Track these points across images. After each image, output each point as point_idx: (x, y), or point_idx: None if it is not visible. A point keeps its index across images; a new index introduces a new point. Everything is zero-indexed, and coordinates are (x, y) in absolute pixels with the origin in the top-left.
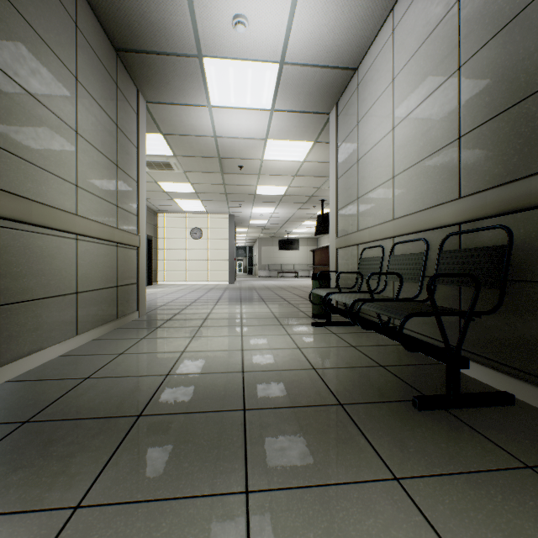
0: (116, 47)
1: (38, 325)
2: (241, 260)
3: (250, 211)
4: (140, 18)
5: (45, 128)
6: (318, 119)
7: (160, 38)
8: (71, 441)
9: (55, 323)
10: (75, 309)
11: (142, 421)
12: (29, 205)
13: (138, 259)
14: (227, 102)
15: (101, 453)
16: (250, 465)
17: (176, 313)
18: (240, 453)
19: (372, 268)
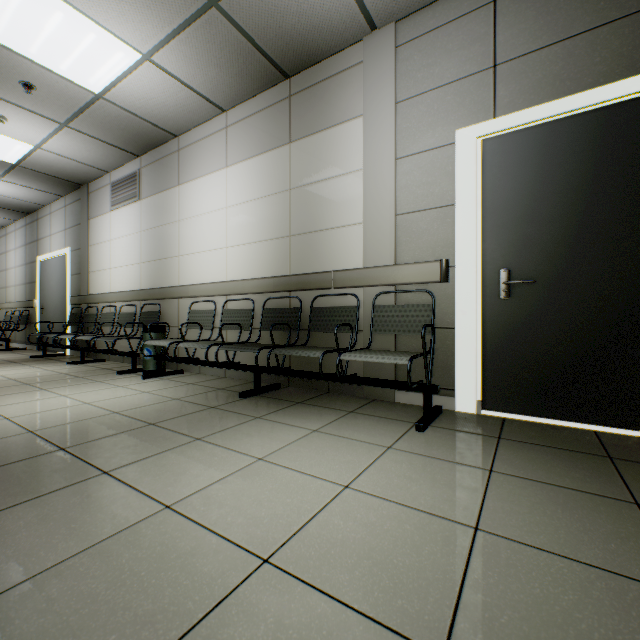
0: None
1: None
2: None
3: None
4: None
5: None
6: None
7: None
8: None
9: None
10: None
11: None
12: None
13: None
14: None
15: None
16: None
17: None
18: None
19: (9, 320)
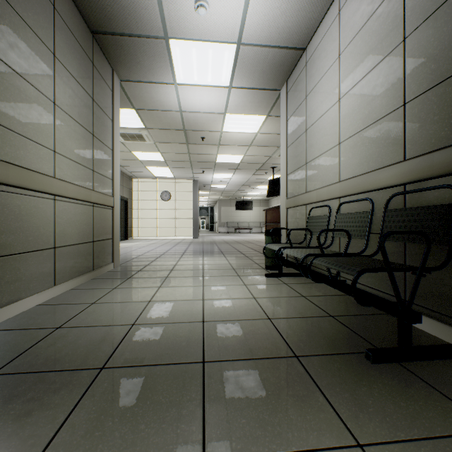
0: (92, 30)
1: (16, 278)
2: (204, 218)
3: (211, 177)
4: (112, 3)
5: (23, 98)
6: (270, 95)
7: (131, 21)
8: (31, 397)
9: (33, 275)
10: (53, 262)
11: (104, 374)
12: (6, 167)
13: (112, 217)
14: (191, 80)
15: (58, 412)
16: (207, 427)
17: (146, 265)
18: (198, 412)
19: (320, 225)
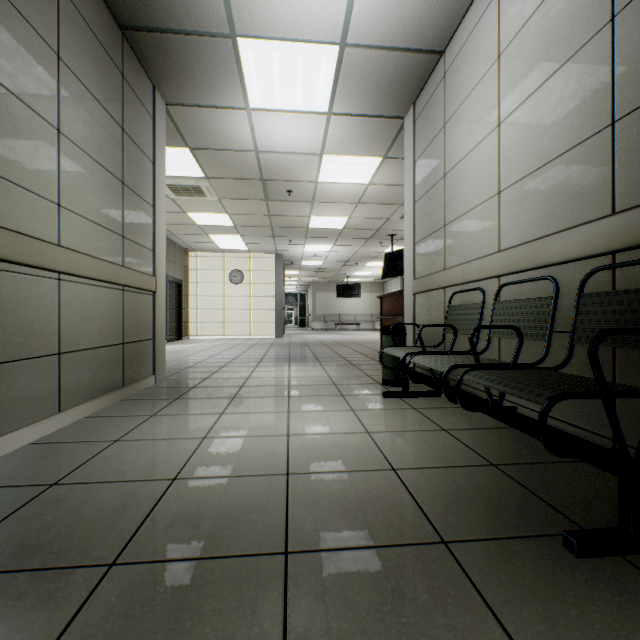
0: (121, 23)
1: None
2: (292, 309)
3: (301, 249)
4: None
5: (5, 118)
6: (389, 126)
7: (179, 8)
8: None
9: (22, 397)
10: (56, 377)
11: (113, 578)
12: None
13: (154, 307)
14: (270, 103)
15: None
16: None
17: (205, 378)
18: None
19: (467, 319)
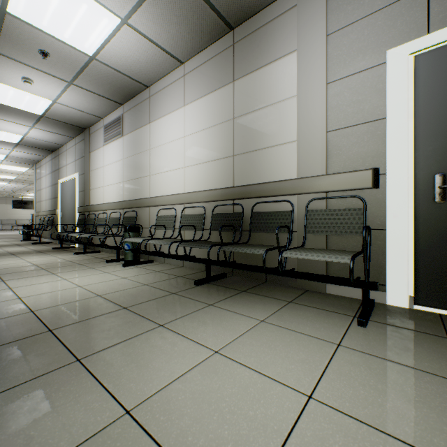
0: None
1: None
2: None
3: None
4: None
5: None
6: (29, 165)
7: None
8: None
9: None
10: None
11: None
12: None
13: None
14: None
15: None
16: None
17: None
18: None
19: (42, 223)
